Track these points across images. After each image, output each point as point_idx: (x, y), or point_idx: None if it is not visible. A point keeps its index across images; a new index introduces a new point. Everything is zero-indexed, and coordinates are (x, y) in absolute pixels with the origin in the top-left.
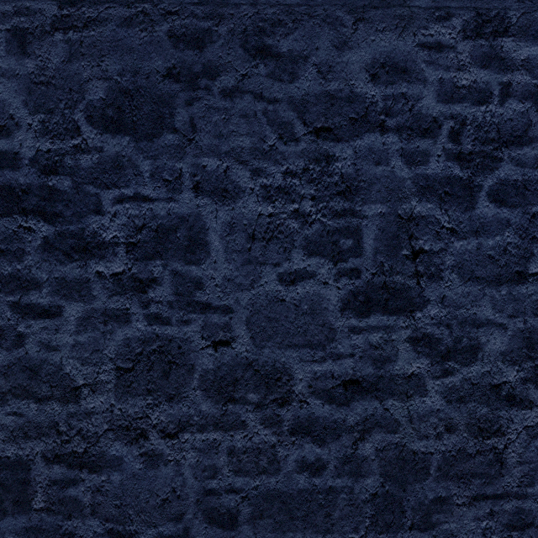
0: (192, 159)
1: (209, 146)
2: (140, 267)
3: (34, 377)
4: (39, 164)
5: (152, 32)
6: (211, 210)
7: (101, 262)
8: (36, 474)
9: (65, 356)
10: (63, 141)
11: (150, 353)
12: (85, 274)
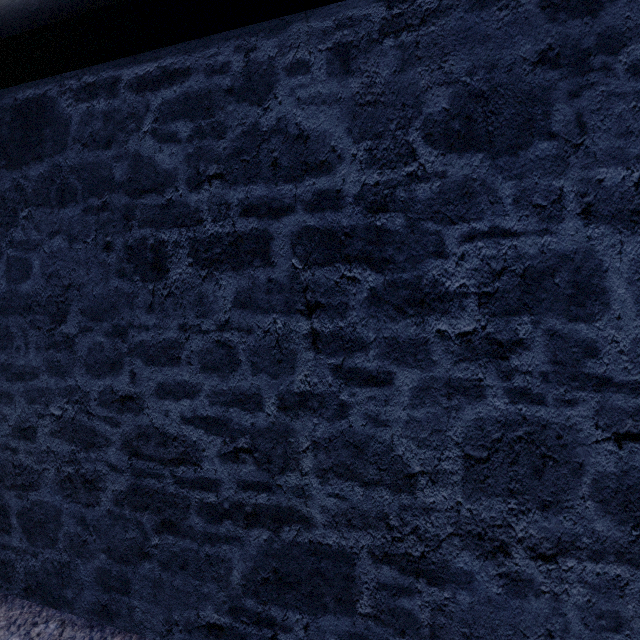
0: (578, 172)
1: (608, 151)
2: (498, 325)
3: (358, 456)
4: (365, 201)
5: (516, 7)
6: (611, 243)
7: (443, 319)
8: (361, 572)
9: (397, 434)
10: (394, 170)
11: (512, 441)
12: (422, 333)
